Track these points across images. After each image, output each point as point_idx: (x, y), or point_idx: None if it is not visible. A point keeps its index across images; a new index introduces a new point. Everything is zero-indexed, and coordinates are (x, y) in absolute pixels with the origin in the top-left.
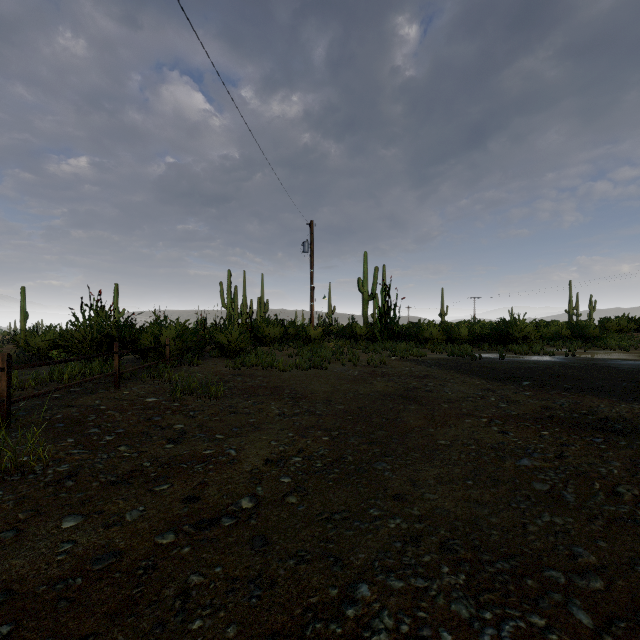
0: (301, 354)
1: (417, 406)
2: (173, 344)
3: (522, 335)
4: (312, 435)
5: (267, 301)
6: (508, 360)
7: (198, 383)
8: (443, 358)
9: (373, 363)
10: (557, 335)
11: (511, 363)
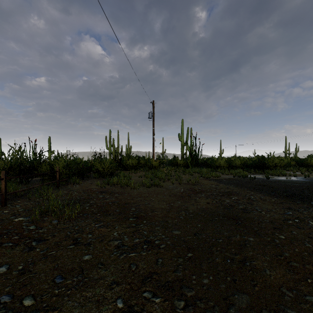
0: (147, 176)
1: (254, 237)
2: (61, 171)
3: (273, 164)
4: (148, 309)
5: (131, 146)
6: (272, 180)
7: (69, 200)
8: (231, 178)
9: (191, 182)
10: (288, 164)
11: (277, 182)
